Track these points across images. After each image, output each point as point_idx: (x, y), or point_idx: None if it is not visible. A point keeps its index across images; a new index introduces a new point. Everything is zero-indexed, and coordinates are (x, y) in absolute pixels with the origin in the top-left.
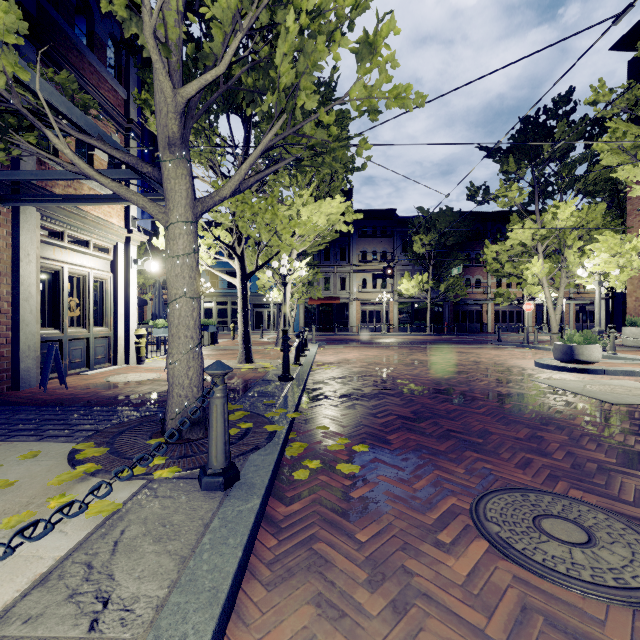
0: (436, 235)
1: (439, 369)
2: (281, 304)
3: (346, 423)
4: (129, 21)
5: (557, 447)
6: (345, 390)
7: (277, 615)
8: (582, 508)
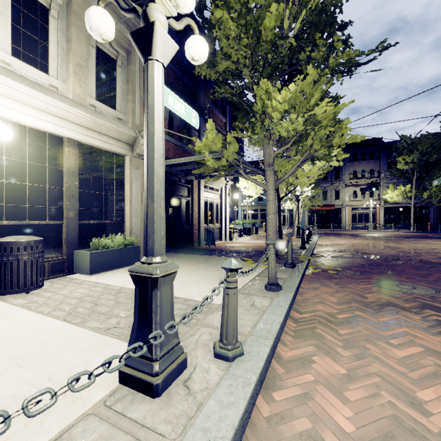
0: (418, 155)
1: (399, 250)
2: (292, 210)
3: (333, 264)
4: (264, 139)
5: (435, 277)
6: (334, 255)
7: (311, 285)
8: (420, 285)
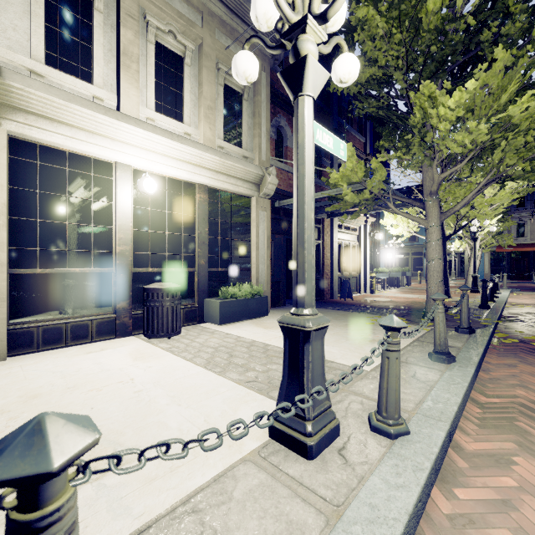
0: None
1: None
2: (462, 253)
3: None
4: (424, 160)
5: None
6: None
7: (503, 360)
8: None
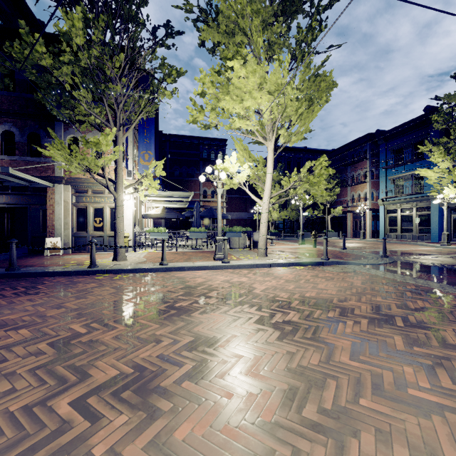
0: None
1: (31, 323)
2: None
3: None
4: None
5: None
6: None
7: None
8: None
